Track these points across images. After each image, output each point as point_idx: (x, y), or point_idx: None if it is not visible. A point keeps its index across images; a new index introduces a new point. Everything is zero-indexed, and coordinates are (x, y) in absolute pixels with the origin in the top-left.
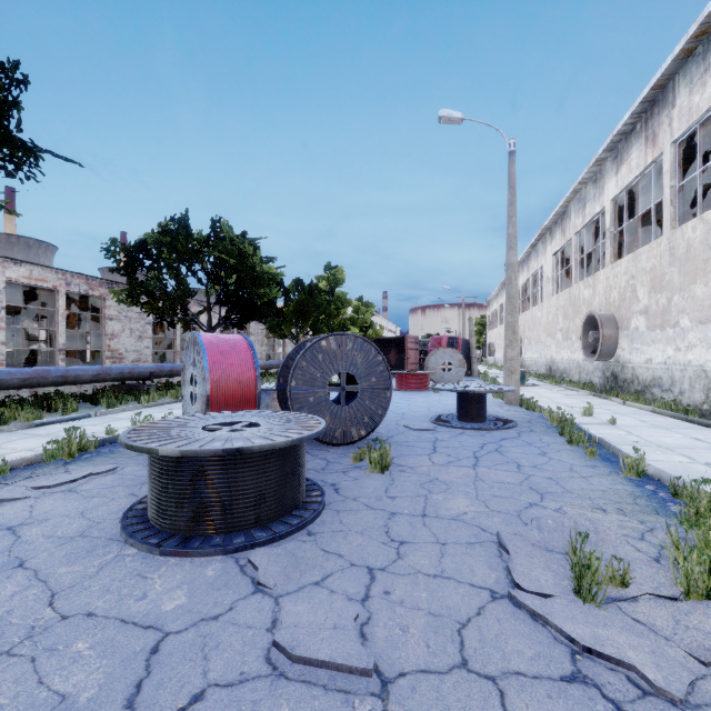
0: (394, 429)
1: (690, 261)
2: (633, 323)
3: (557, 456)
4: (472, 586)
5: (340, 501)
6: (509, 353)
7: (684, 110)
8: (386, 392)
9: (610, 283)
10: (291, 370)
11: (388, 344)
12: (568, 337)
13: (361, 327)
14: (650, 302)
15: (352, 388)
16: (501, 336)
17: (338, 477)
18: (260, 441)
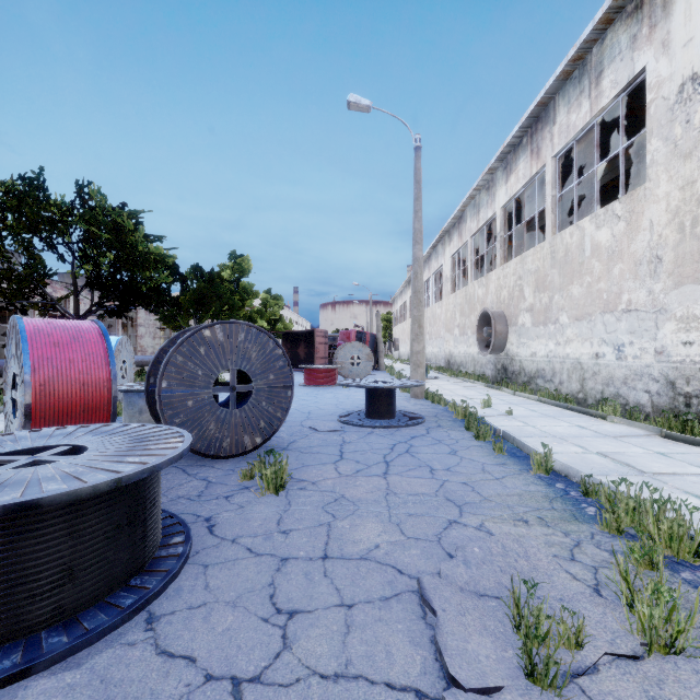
0: (298, 431)
1: (568, 264)
2: (521, 320)
3: (467, 454)
4: (390, 688)
5: (212, 547)
6: (415, 347)
7: (563, 127)
8: (286, 391)
9: (501, 283)
10: (161, 367)
11: (297, 338)
12: (464, 332)
13: (270, 320)
14: (535, 301)
15: (245, 387)
16: (405, 331)
17: (217, 506)
18: (56, 487)
